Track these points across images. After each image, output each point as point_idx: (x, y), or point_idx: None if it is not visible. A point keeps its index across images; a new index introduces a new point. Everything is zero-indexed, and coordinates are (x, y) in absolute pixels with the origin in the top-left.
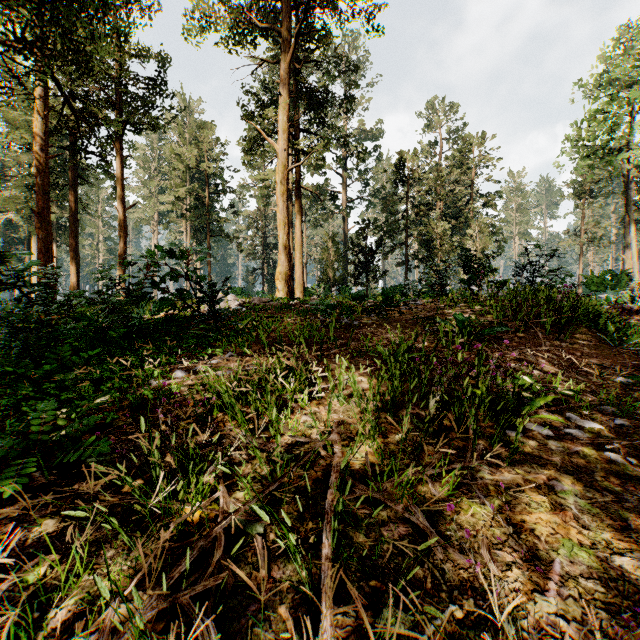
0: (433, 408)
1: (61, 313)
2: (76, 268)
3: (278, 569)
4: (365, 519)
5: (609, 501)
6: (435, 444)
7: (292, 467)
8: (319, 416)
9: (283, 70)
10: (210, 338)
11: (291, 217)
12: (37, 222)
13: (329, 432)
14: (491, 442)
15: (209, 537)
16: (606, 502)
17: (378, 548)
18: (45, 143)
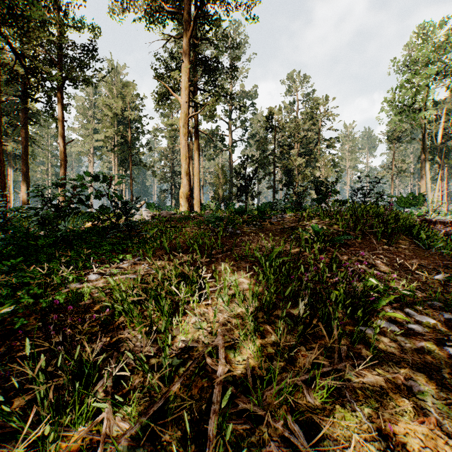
0: (302, 309)
1: None
2: (27, 188)
3: None
4: (247, 437)
5: None
6: (305, 343)
7: (179, 378)
8: (207, 317)
9: (185, 43)
10: (123, 245)
11: (191, 152)
12: None
13: (215, 334)
14: (351, 340)
15: None
16: None
17: None
18: None
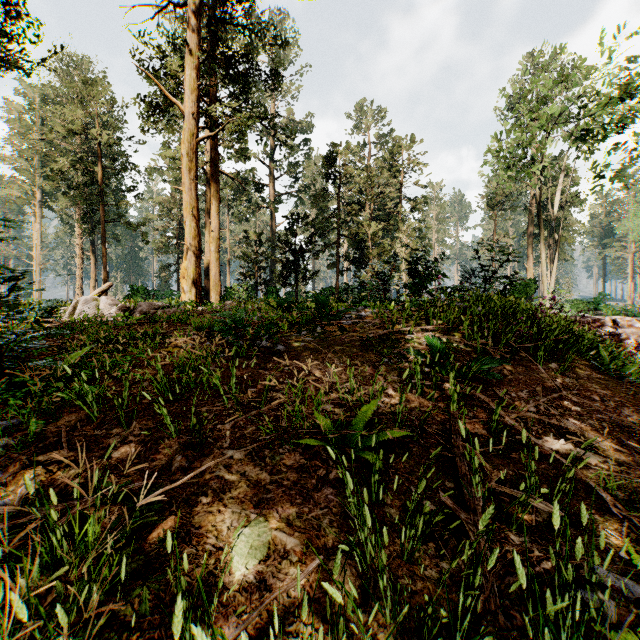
0: None
1: None
2: None
3: None
4: None
5: None
6: None
7: None
8: None
9: (190, 11)
10: None
11: (209, 206)
12: None
13: None
14: None
15: None
16: None
17: None
18: None
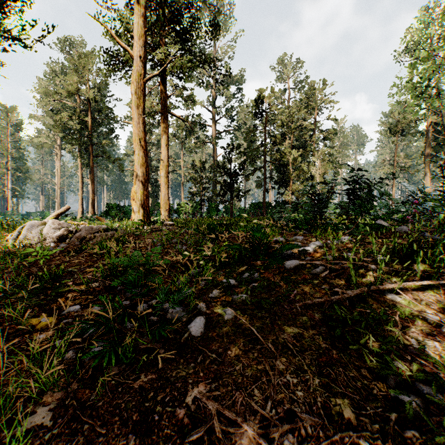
0: None
1: None
2: None
3: None
4: None
5: None
6: None
7: None
8: None
9: None
10: None
11: None
12: None
13: None
14: None
15: None
16: None
17: None
18: None
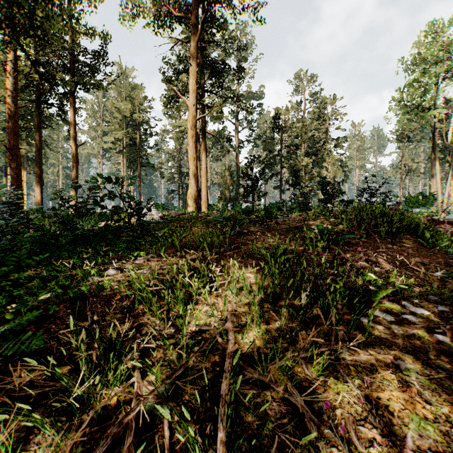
0: (304, 300)
1: (23, 224)
2: (40, 189)
3: (180, 450)
4: (253, 399)
5: (442, 377)
6: (306, 329)
7: (195, 353)
8: (217, 306)
9: (193, 47)
10: (137, 243)
11: (199, 153)
12: (9, 155)
13: (225, 320)
14: (348, 327)
15: (122, 423)
16: (440, 378)
17: (264, 430)
18: (15, 97)
